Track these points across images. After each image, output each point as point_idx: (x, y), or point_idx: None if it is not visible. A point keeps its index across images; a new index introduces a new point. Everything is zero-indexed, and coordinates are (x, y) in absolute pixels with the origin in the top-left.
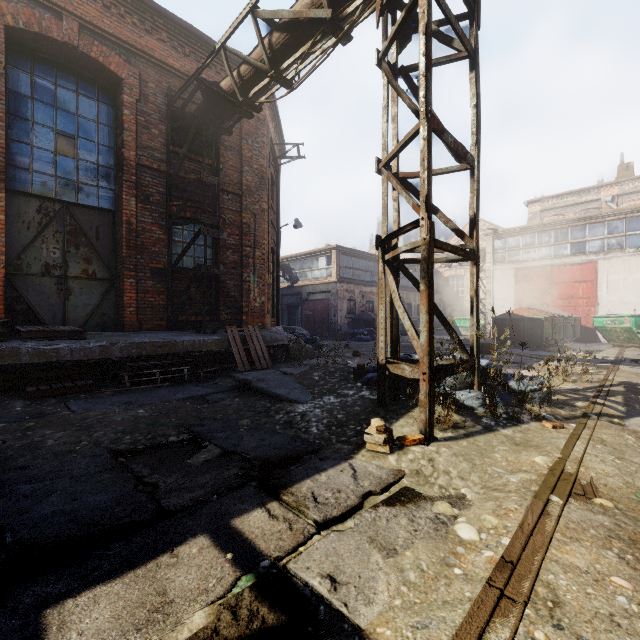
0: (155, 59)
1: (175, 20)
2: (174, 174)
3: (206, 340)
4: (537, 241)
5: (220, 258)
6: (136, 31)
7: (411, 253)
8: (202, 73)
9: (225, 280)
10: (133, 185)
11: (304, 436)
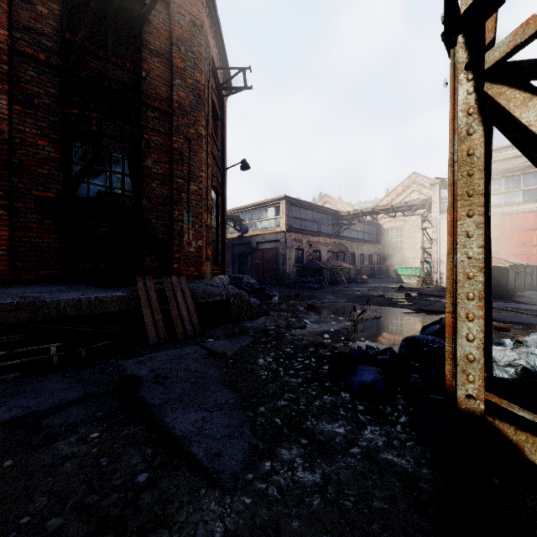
0: None
1: None
2: (69, 69)
3: (101, 298)
4: None
5: (142, 190)
6: None
7: (352, 207)
8: None
9: (149, 218)
10: (4, 77)
11: None
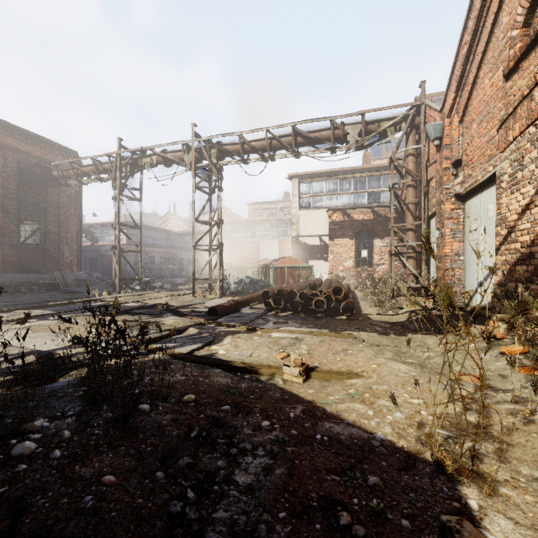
0: (12, 147)
1: (24, 131)
2: (23, 201)
3: (44, 276)
4: (238, 229)
5: (47, 238)
6: (2, 136)
7: (190, 224)
8: (37, 151)
9: (50, 249)
10: (0, 206)
11: (88, 296)
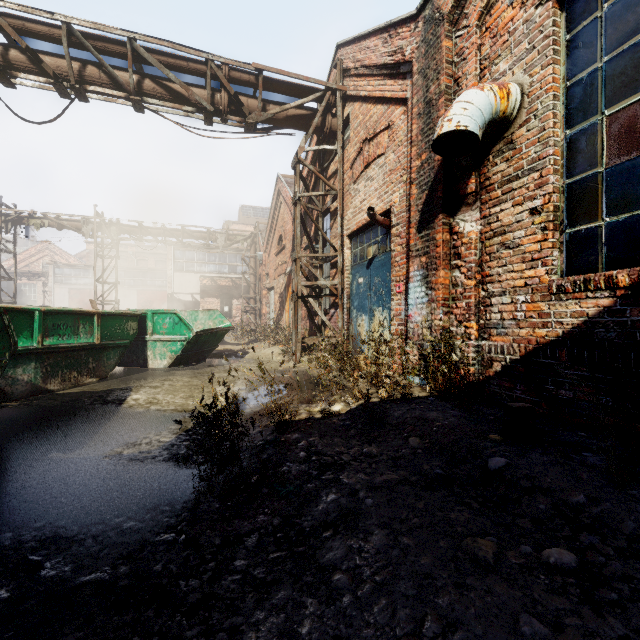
0: None
1: None
2: None
3: None
4: (83, 274)
5: None
6: None
7: None
8: None
9: None
10: None
11: None
